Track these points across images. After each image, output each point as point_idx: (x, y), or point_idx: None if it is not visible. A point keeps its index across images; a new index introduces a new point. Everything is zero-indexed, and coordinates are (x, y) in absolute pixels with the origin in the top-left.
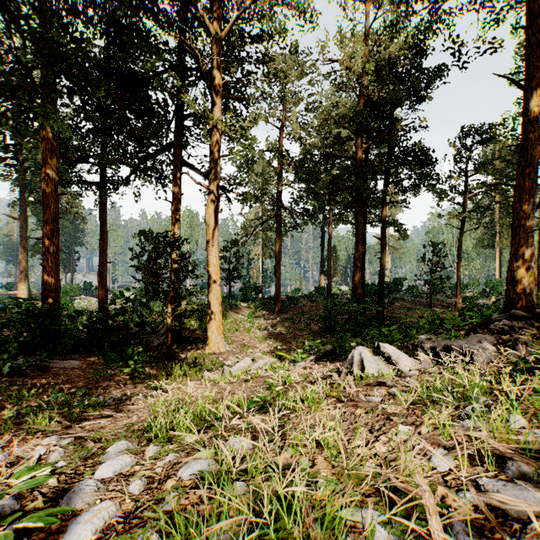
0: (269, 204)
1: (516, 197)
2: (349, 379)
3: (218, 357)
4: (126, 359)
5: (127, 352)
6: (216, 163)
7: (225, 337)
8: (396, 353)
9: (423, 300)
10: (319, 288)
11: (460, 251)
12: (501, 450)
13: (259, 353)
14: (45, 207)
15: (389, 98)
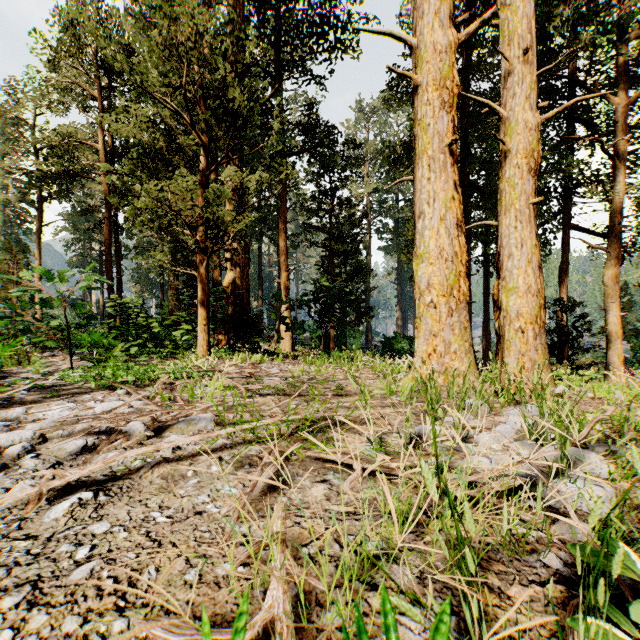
0: None
1: None
2: None
3: None
4: None
5: None
6: (615, 226)
7: None
8: None
9: None
10: None
11: None
12: None
13: None
14: None
15: None
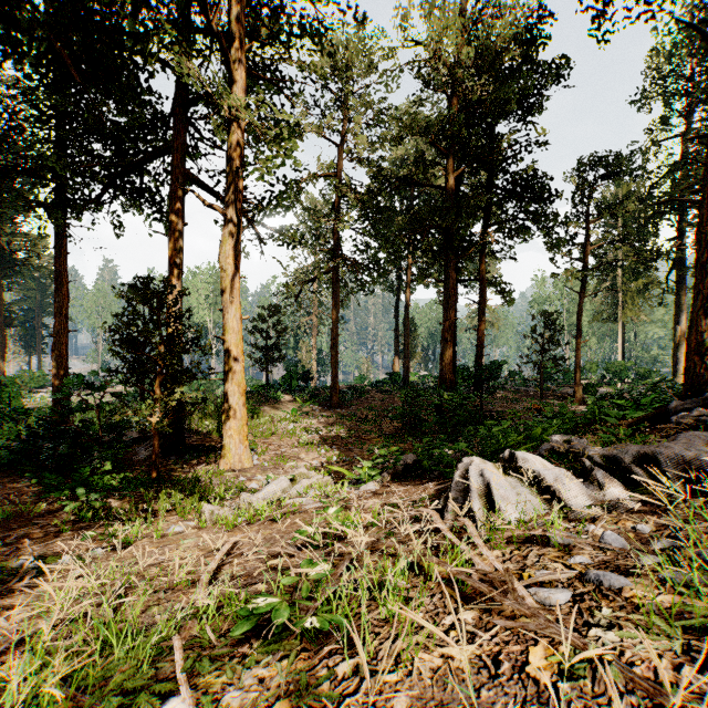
0: (322, 252)
1: (705, 215)
2: (470, 529)
3: (239, 476)
4: (78, 485)
5: (83, 472)
6: (236, 173)
7: (254, 443)
8: (550, 470)
9: (530, 390)
10: (392, 374)
11: (580, 322)
12: None
13: (303, 469)
14: None
15: (491, 103)
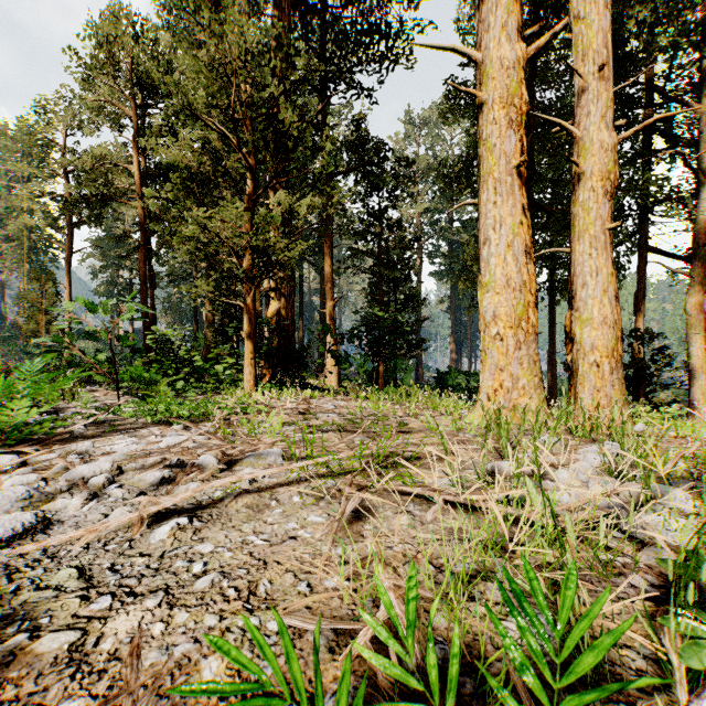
0: None
1: None
2: None
3: None
4: None
5: None
6: (699, 248)
7: None
8: None
9: None
10: None
11: None
12: None
13: None
14: None
15: None
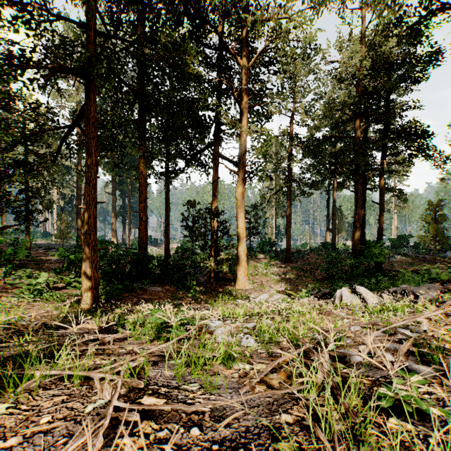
0: (281, 178)
1: None
2: (331, 305)
3: (245, 292)
4: (188, 289)
5: (187, 284)
6: (243, 156)
7: (248, 279)
8: (365, 292)
9: (427, 257)
10: (324, 243)
11: None
12: (380, 325)
13: (274, 291)
14: (140, 192)
15: None
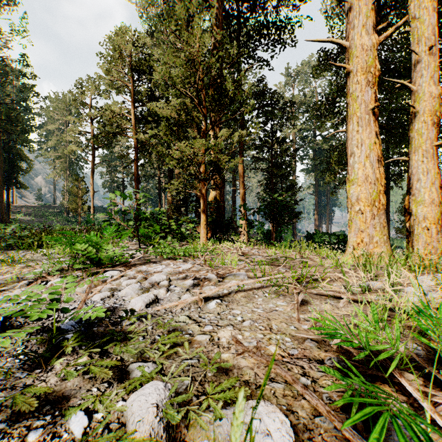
0: None
1: None
2: None
3: None
4: None
5: None
6: None
7: None
8: None
9: None
10: None
11: None
12: None
13: None
14: None
15: None
